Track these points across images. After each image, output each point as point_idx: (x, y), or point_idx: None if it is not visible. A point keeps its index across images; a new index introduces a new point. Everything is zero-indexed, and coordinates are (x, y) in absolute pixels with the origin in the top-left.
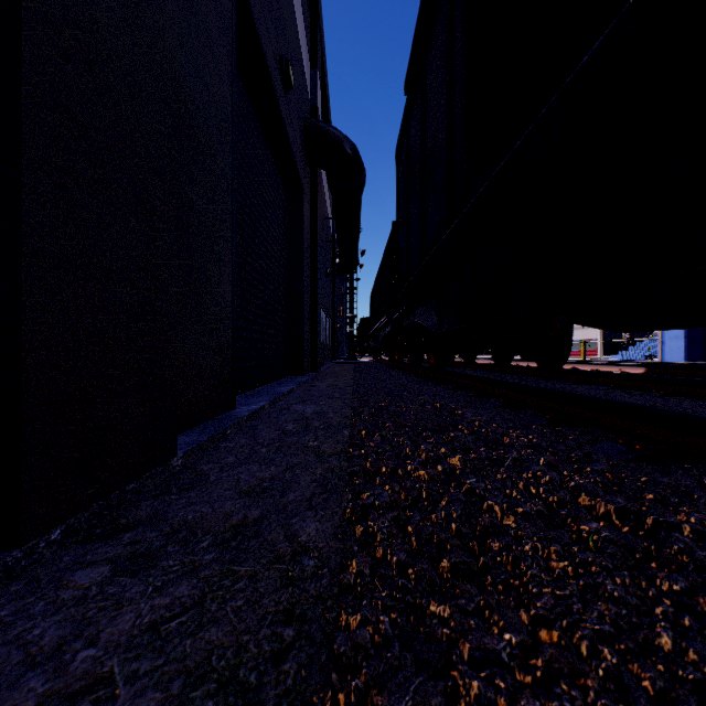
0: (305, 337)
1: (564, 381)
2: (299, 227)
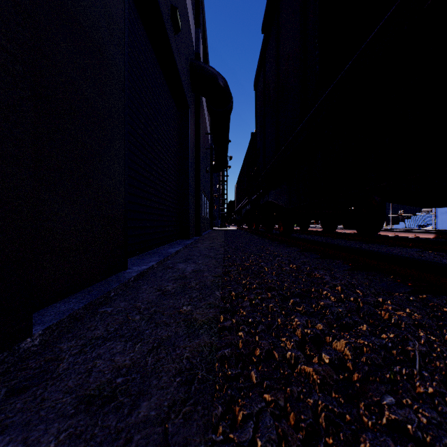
0: (190, 212)
1: (378, 243)
2: (186, 135)
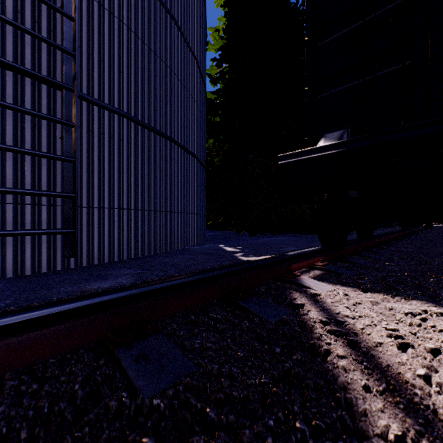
0: None
1: None
2: None
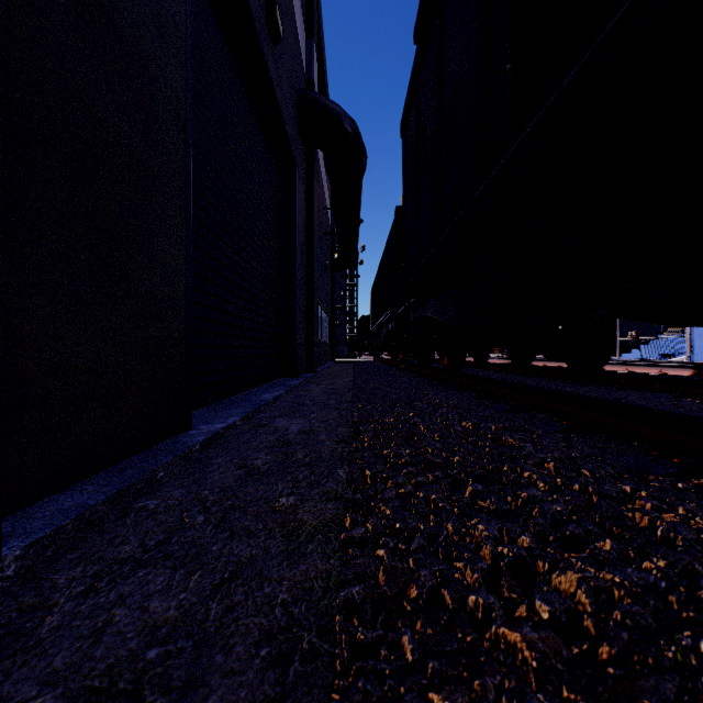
0: (299, 334)
1: (602, 385)
2: (292, 211)
